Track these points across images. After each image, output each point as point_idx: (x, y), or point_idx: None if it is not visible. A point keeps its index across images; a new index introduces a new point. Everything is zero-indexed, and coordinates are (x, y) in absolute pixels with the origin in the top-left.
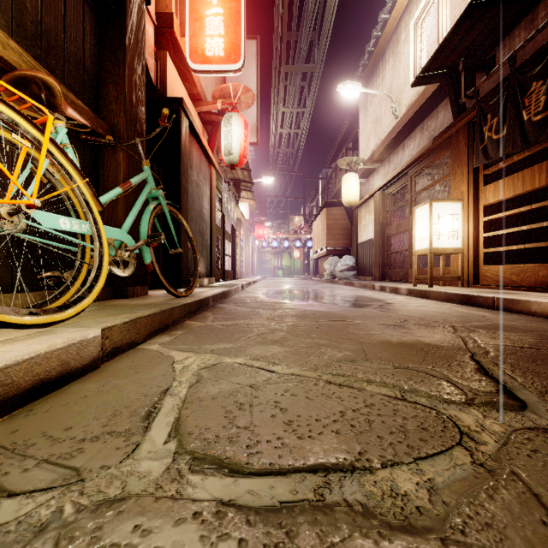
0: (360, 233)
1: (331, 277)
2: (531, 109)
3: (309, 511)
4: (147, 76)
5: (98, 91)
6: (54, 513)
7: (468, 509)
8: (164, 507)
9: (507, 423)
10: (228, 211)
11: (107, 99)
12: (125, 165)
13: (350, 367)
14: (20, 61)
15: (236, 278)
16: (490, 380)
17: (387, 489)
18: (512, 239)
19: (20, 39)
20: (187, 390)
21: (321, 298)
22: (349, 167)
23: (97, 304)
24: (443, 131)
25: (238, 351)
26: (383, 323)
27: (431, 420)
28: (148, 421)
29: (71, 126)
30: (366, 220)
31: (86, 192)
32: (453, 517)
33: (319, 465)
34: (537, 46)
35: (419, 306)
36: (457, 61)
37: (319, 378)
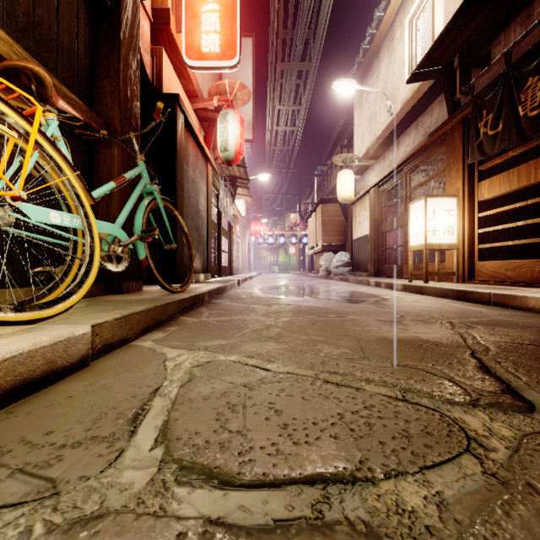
0: (355, 229)
1: (327, 273)
2: (527, 104)
3: (306, 531)
4: (143, 72)
5: (92, 85)
6: (22, 534)
7: (484, 528)
8: (145, 526)
9: (516, 427)
10: (224, 208)
11: (101, 94)
12: (120, 160)
13: (348, 365)
14: (11, 52)
15: (233, 274)
16: (493, 379)
17: (392, 504)
18: (507, 235)
19: (12, 31)
20: (178, 389)
21: (317, 294)
22: (344, 164)
23: (90, 300)
24: (438, 127)
25: (232, 348)
26: (379, 319)
27: (436, 424)
28: (135, 425)
29: (63, 119)
30: (361, 216)
31: (77, 185)
32: (467, 539)
33: (317, 475)
34: (532, 42)
35: (415, 302)
36: (452, 57)
37: (316, 376)
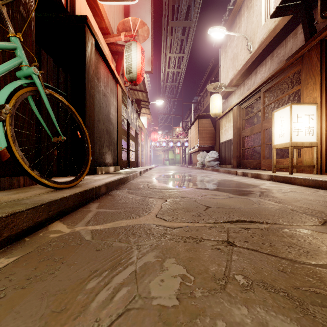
0: (221, 136)
1: (202, 166)
2: None
3: None
4: None
5: None
6: None
7: None
8: None
9: None
10: (131, 119)
11: None
12: None
13: None
14: None
15: (138, 166)
16: None
17: None
18: None
19: None
20: None
21: (202, 183)
22: (215, 90)
23: None
24: (295, 52)
25: None
26: (306, 227)
27: None
28: None
29: None
30: (226, 126)
31: None
32: None
33: None
34: None
35: (300, 194)
36: None
37: None
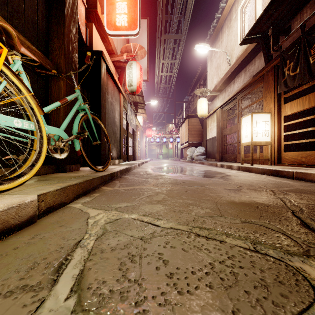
0: (207, 133)
1: (191, 159)
2: None
3: None
4: (81, 37)
5: (47, 42)
6: None
7: None
8: None
9: None
10: (130, 120)
11: (53, 48)
12: (64, 89)
13: (211, 222)
14: None
15: (135, 160)
16: (313, 233)
17: None
18: (301, 136)
19: None
20: (94, 242)
21: (186, 172)
22: (202, 94)
23: (44, 176)
24: (258, 71)
25: (133, 209)
26: (226, 188)
27: (284, 273)
28: (58, 274)
29: (25, 60)
30: (212, 125)
31: (32, 102)
32: None
33: None
34: None
35: (246, 177)
36: (268, 29)
37: (190, 231)
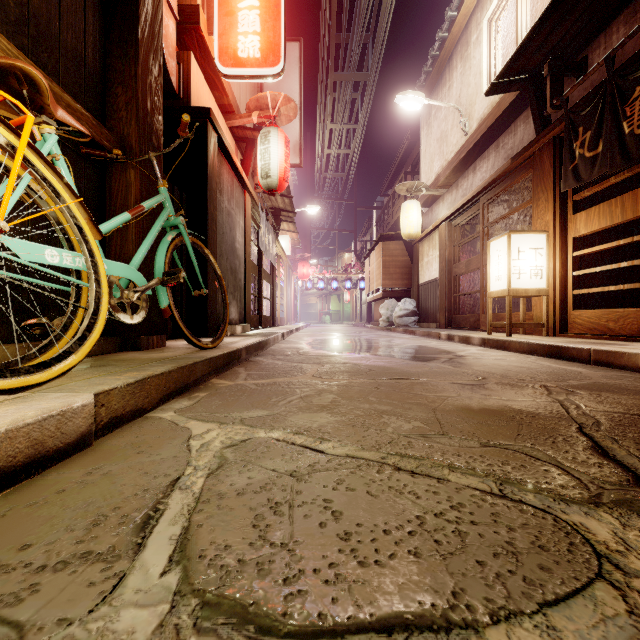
0: (422, 272)
1: (388, 324)
2: (634, 119)
3: None
4: (168, 81)
5: (103, 94)
6: None
7: None
8: None
9: None
10: (265, 246)
11: (115, 105)
12: (137, 186)
13: (423, 445)
14: None
15: (276, 325)
16: (614, 465)
17: None
18: (607, 278)
19: (0, 24)
20: (205, 480)
21: (377, 349)
22: (410, 193)
23: (99, 358)
24: (523, 149)
25: (275, 421)
26: (456, 381)
27: (550, 532)
28: (143, 534)
29: (64, 133)
30: (430, 256)
31: (80, 215)
32: None
33: (395, 617)
34: (639, 44)
35: (497, 360)
36: (541, 64)
37: (384, 461)
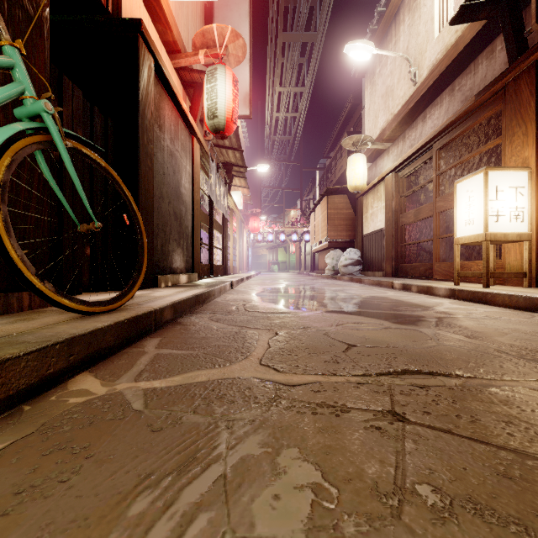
0: (366, 223)
1: (333, 273)
2: None
3: None
4: None
5: None
6: None
7: None
8: None
9: None
10: (216, 196)
11: None
12: None
13: None
14: None
15: (228, 274)
16: None
17: None
18: None
19: None
20: None
21: (336, 302)
22: (356, 147)
23: None
24: (492, 81)
25: None
26: (531, 384)
27: None
28: None
29: None
30: (374, 208)
31: None
32: None
33: None
34: None
35: (505, 322)
36: None
37: None
